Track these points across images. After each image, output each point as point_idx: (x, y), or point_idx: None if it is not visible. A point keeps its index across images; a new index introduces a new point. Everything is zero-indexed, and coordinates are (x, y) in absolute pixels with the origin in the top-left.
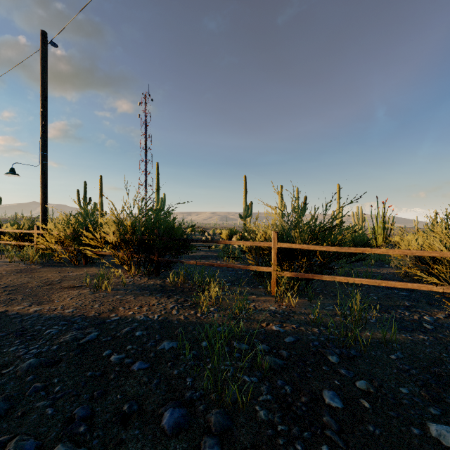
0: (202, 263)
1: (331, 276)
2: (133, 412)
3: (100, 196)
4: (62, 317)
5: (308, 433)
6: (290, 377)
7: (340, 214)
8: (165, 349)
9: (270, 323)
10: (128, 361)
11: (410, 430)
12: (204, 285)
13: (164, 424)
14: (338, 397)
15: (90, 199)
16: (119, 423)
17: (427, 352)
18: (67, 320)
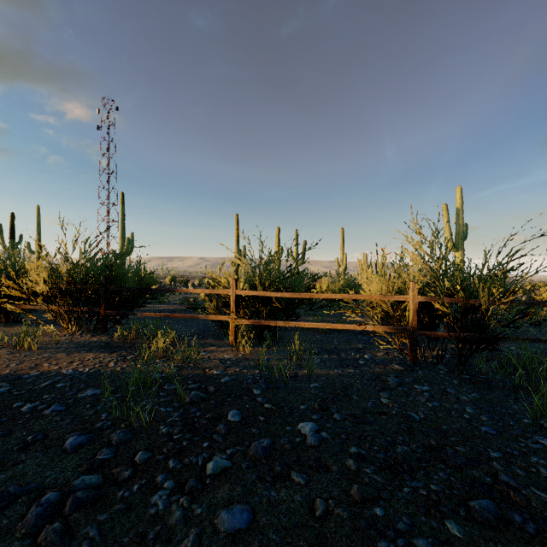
0: (157, 314)
1: (285, 322)
2: (37, 441)
3: (37, 233)
4: None
5: (199, 437)
6: (206, 406)
7: (344, 262)
8: (87, 395)
9: (213, 368)
10: (42, 407)
11: (284, 428)
12: (158, 339)
13: (67, 445)
14: (240, 414)
15: (20, 237)
16: (20, 450)
17: (345, 381)
18: None
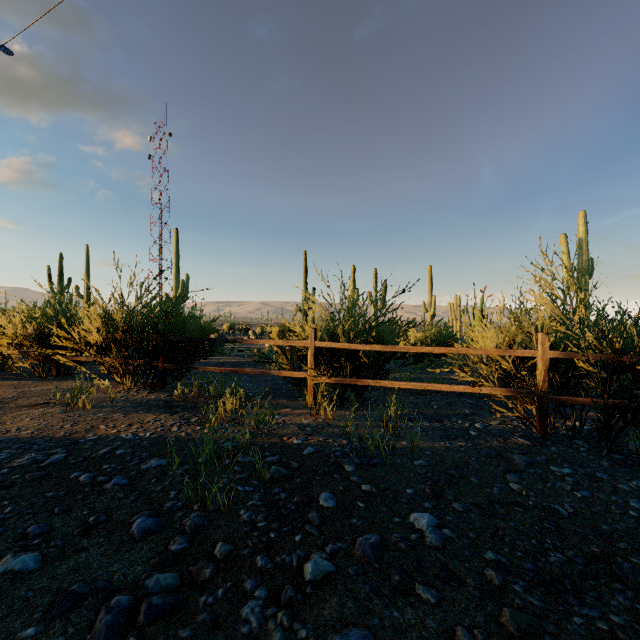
0: (222, 369)
1: (375, 381)
2: (100, 523)
3: (87, 276)
4: (18, 439)
5: (288, 528)
6: (291, 485)
7: (432, 306)
8: (152, 466)
9: (292, 437)
10: (102, 480)
11: (391, 519)
12: (223, 398)
13: (134, 530)
14: (334, 498)
15: (69, 280)
16: (82, 533)
17: (457, 457)
18: (25, 443)
